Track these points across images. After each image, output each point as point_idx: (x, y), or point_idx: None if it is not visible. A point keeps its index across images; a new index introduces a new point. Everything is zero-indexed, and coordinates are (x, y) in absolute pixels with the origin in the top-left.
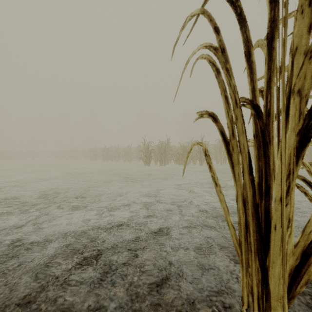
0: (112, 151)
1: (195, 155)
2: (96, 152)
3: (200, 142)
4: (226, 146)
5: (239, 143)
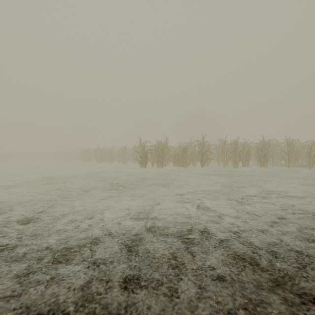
0: (106, 152)
1: (196, 156)
2: (89, 153)
3: None
4: None
5: None
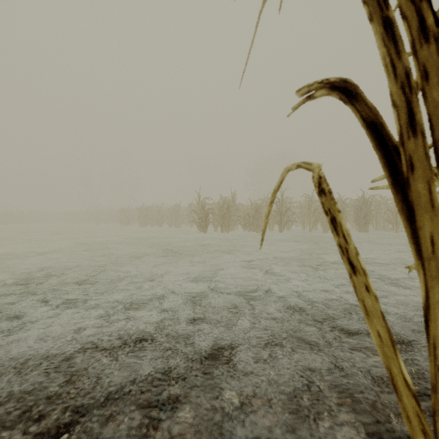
0: (153, 212)
1: (273, 218)
2: (130, 214)
3: (304, 162)
4: (389, 161)
5: (435, 146)
